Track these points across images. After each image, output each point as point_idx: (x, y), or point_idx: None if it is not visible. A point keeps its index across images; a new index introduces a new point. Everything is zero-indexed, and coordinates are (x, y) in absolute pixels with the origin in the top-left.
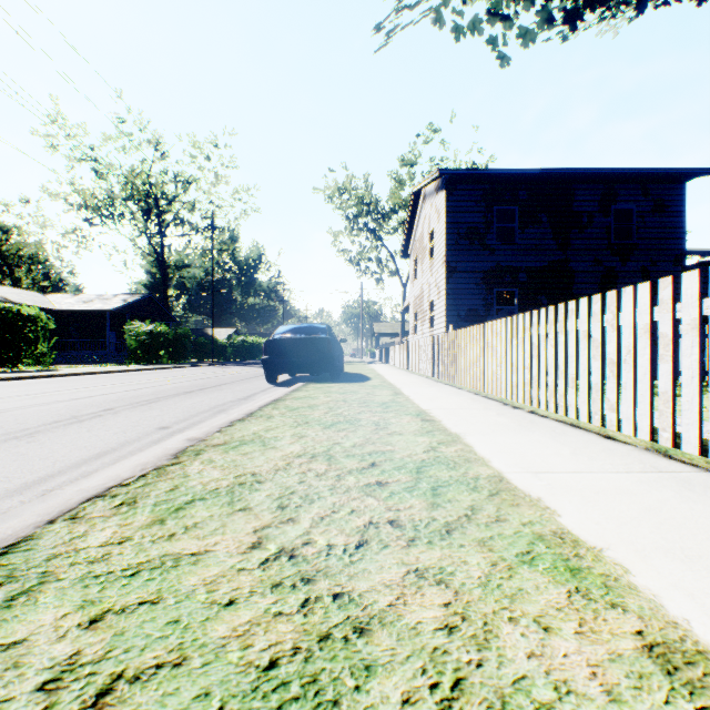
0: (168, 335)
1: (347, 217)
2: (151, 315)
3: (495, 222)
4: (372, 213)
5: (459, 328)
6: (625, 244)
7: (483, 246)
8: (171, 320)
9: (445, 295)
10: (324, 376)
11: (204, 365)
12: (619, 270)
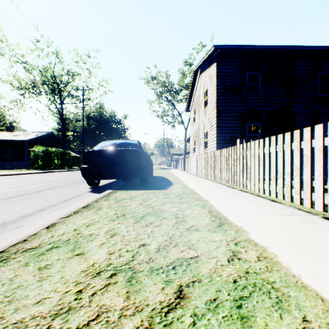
0: (57, 153)
1: (157, 94)
2: (53, 143)
3: (247, 82)
4: (169, 91)
5: (245, 143)
6: (325, 96)
7: (239, 97)
8: (65, 146)
9: (216, 127)
10: (137, 180)
11: (75, 170)
12: (322, 112)
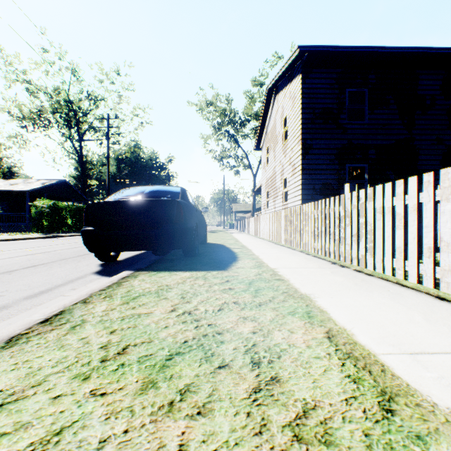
0: (70, 209)
1: (214, 126)
2: (66, 195)
3: (347, 103)
4: (231, 122)
5: (358, 189)
6: None
7: (336, 125)
8: (84, 199)
9: (301, 170)
10: (180, 251)
11: None
12: None
